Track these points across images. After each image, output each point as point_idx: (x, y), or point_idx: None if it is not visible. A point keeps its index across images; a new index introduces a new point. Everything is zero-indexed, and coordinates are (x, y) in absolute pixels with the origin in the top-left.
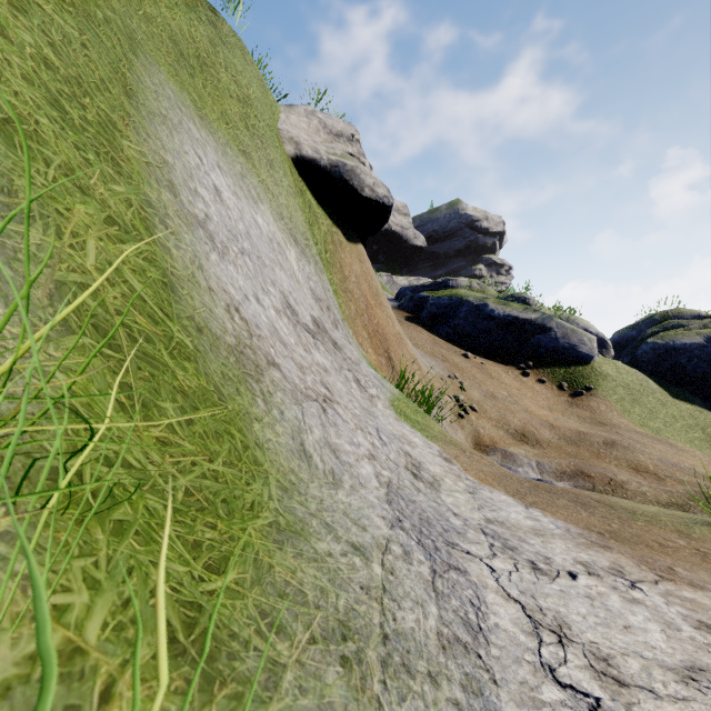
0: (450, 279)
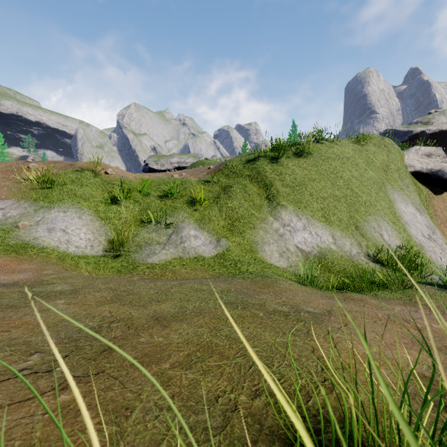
0: None
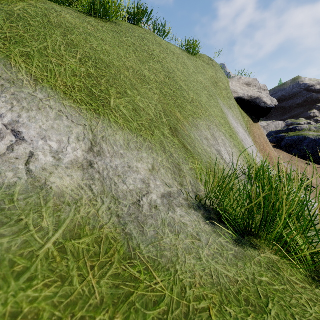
0: (297, 126)
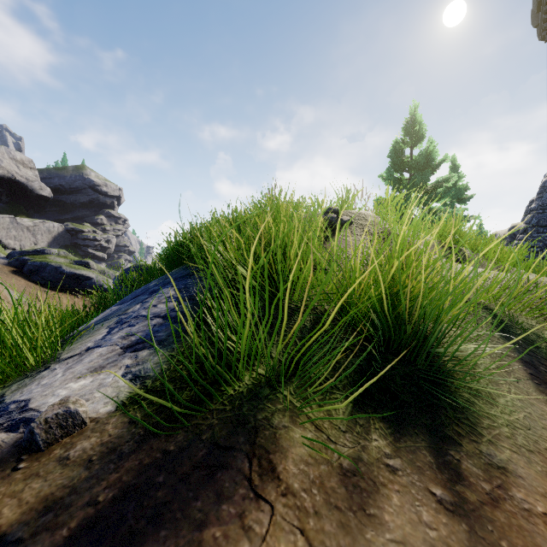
0: (46, 249)
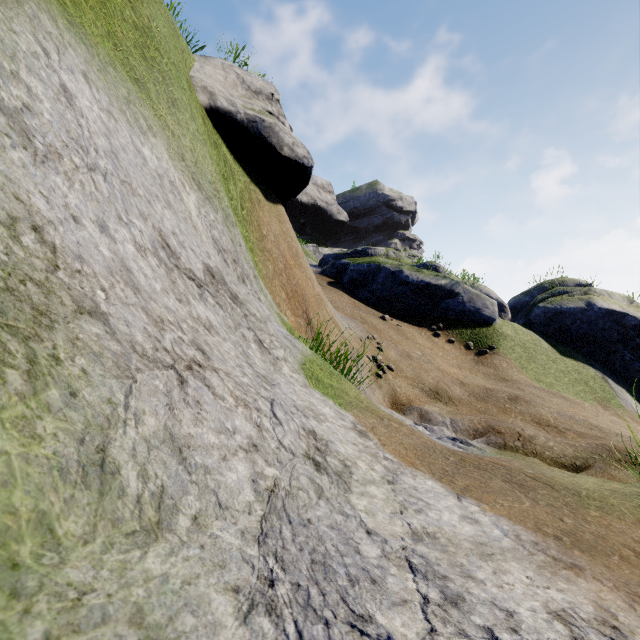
0: (369, 248)
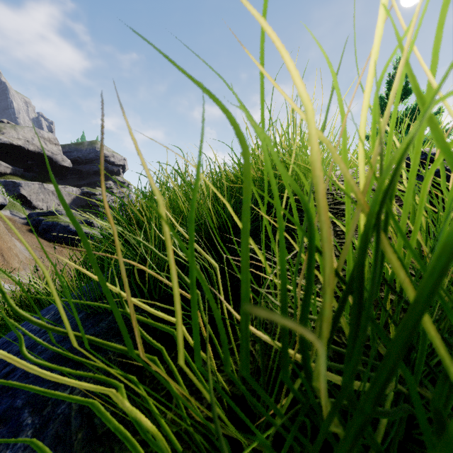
0: (58, 210)
